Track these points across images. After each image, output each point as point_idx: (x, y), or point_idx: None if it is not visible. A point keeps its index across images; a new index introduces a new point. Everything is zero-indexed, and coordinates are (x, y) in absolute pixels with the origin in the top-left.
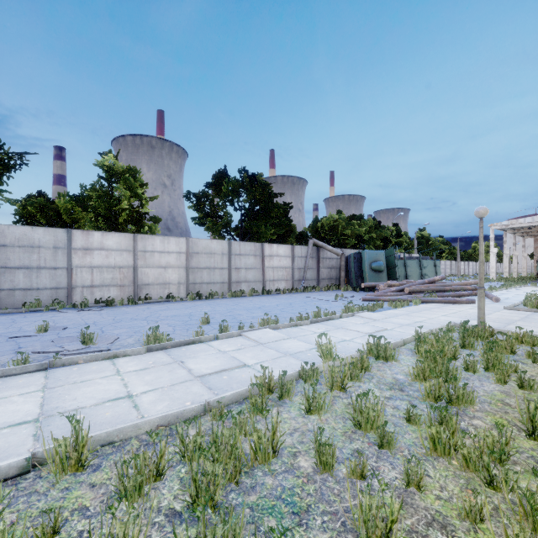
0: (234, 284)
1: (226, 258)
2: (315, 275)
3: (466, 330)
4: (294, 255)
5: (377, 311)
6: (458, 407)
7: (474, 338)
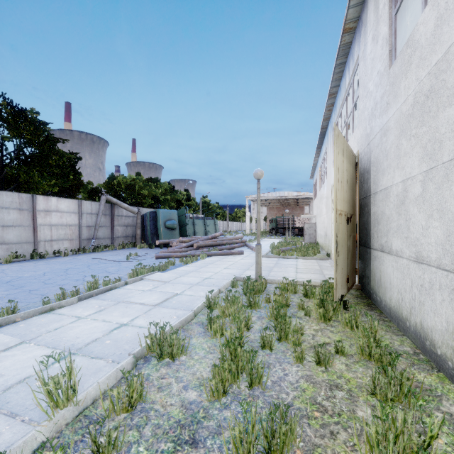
0: None
1: None
2: (109, 233)
3: (253, 290)
4: (82, 211)
5: (169, 269)
6: None
7: (259, 296)
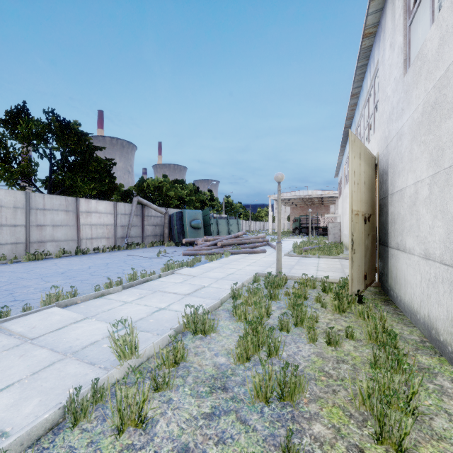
0: (36, 244)
1: (22, 213)
2: (140, 232)
3: (273, 283)
4: (117, 212)
5: (196, 266)
6: (291, 403)
7: (279, 289)
